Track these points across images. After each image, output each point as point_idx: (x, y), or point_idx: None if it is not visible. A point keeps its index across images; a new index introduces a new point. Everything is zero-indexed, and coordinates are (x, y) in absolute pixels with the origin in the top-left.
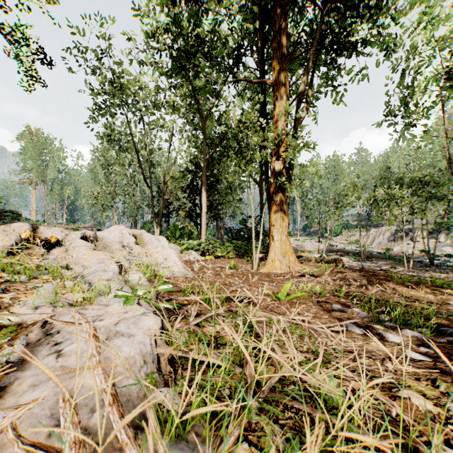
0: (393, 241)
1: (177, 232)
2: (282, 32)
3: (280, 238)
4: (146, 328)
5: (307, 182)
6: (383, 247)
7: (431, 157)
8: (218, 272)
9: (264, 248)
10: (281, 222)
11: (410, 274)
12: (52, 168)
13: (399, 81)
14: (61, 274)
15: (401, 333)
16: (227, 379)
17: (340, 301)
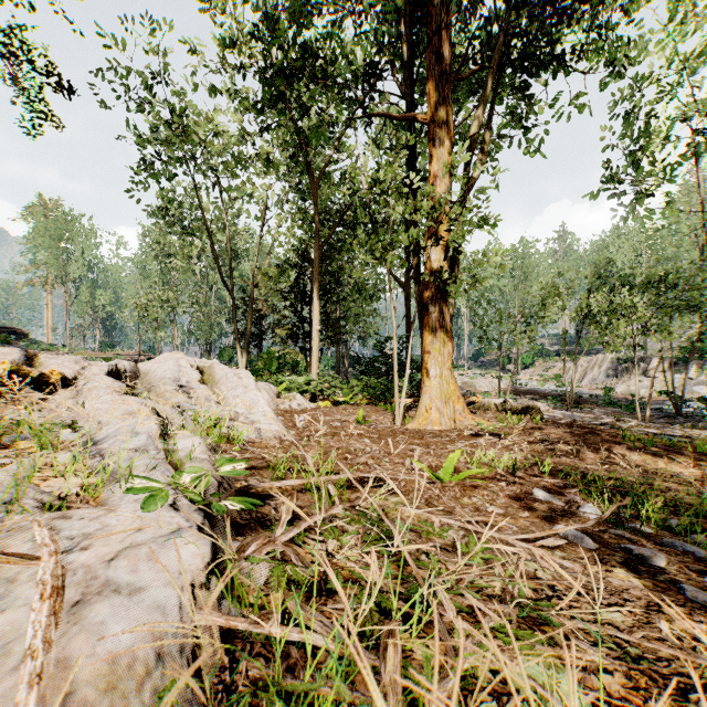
0: (615, 377)
1: (273, 363)
2: (442, 35)
3: (440, 372)
4: (174, 567)
5: (484, 281)
6: (599, 386)
7: (674, 245)
8: (337, 430)
9: (412, 389)
10: (441, 347)
11: (651, 431)
12: (78, 261)
13: (627, 122)
14: (57, 439)
15: (662, 545)
16: (343, 693)
17: (543, 482)
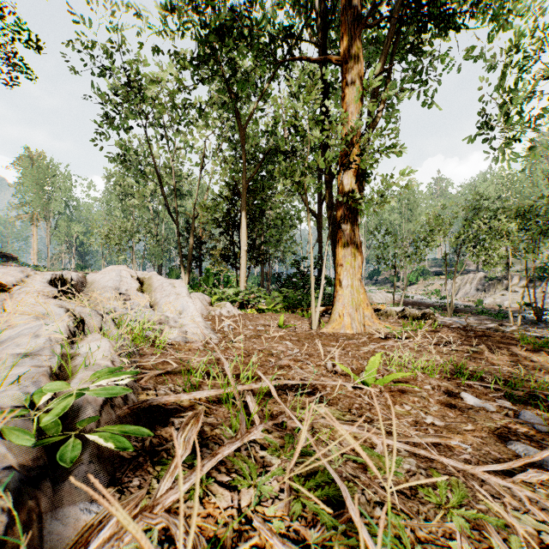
0: (483, 292)
1: (210, 279)
2: None
3: (351, 283)
4: None
5: (393, 200)
6: (470, 299)
7: (529, 186)
8: (260, 334)
9: (324, 299)
10: (352, 260)
11: (532, 334)
12: (57, 200)
13: (500, 81)
14: None
15: None
16: None
17: (462, 384)
